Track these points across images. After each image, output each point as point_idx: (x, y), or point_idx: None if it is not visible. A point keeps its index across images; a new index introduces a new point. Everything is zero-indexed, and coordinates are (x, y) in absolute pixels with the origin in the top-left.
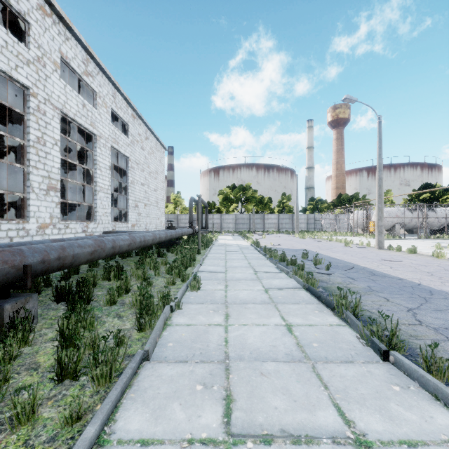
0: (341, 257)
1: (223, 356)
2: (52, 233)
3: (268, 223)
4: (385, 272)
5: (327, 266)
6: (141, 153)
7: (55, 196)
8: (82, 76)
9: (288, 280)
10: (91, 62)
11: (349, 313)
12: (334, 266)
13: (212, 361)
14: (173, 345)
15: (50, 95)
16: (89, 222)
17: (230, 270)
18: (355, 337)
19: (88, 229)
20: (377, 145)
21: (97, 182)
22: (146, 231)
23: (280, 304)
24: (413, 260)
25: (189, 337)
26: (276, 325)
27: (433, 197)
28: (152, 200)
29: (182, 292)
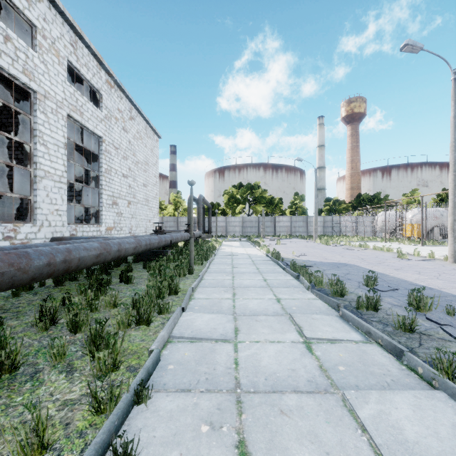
0: (428, 283)
1: None
2: None
3: (279, 226)
4: None
5: (445, 313)
6: (122, 136)
7: None
8: None
9: (444, 410)
10: None
11: None
12: (455, 311)
13: None
14: None
15: None
16: (20, 224)
17: (245, 328)
18: None
19: (17, 234)
20: (452, 113)
21: (39, 164)
22: (106, 238)
23: None
24: None
25: None
26: None
27: None
28: (140, 198)
29: None
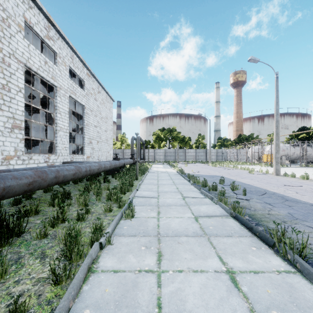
0: (250, 183)
1: None
2: (16, 164)
3: (188, 155)
4: (295, 197)
5: (243, 191)
6: (94, 103)
7: (19, 133)
8: (44, 39)
9: (214, 207)
10: (52, 29)
11: (297, 257)
12: (249, 191)
13: None
14: None
15: (15, 50)
16: (50, 155)
17: (162, 195)
18: None
19: (49, 160)
20: (275, 95)
21: (58, 123)
22: (95, 162)
23: (214, 237)
24: (310, 185)
25: (113, 297)
26: (215, 271)
27: (308, 136)
28: (103, 139)
29: (116, 222)
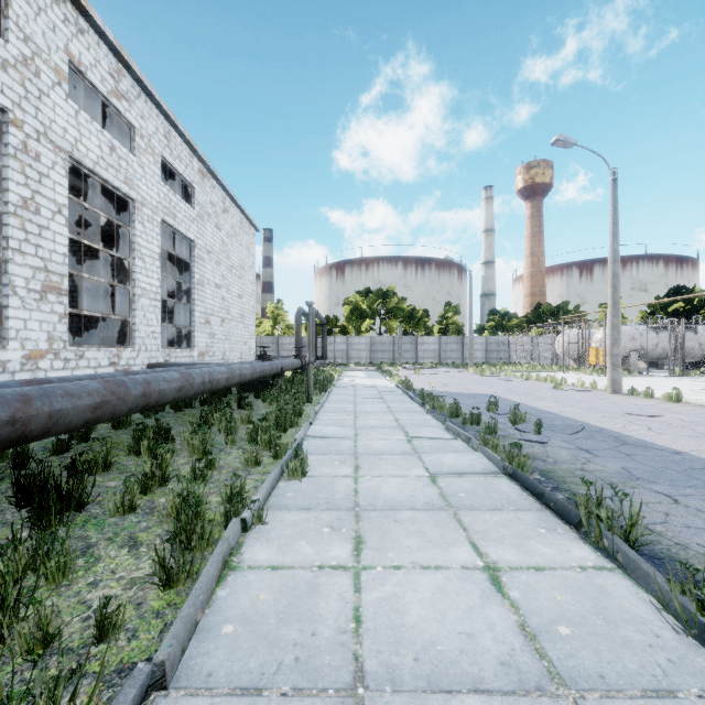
0: (554, 409)
1: (350, 672)
2: (52, 368)
3: (423, 350)
4: (643, 438)
5: (535, 426)
6: (215, 235)
7: (57, 302)
8: (109, 99)
9: (472, 456)
10: (126, 75)
11: (618, 541)
12: (548, 425)
13: (322, 691)
14: (234, 632)
15: (49, 125)
16: (122, 349)
17: (363, 434)
18: (648, 606)
19: (119, 359)
20: (610, 219)
21: (138, 281)
22: (219, 364)
23: (466, 512)
24: (682, 414)
25: (274, 606)
26: (463, 567)
27: (689, 308)
28: (234, 313)
29: (271, 484)
